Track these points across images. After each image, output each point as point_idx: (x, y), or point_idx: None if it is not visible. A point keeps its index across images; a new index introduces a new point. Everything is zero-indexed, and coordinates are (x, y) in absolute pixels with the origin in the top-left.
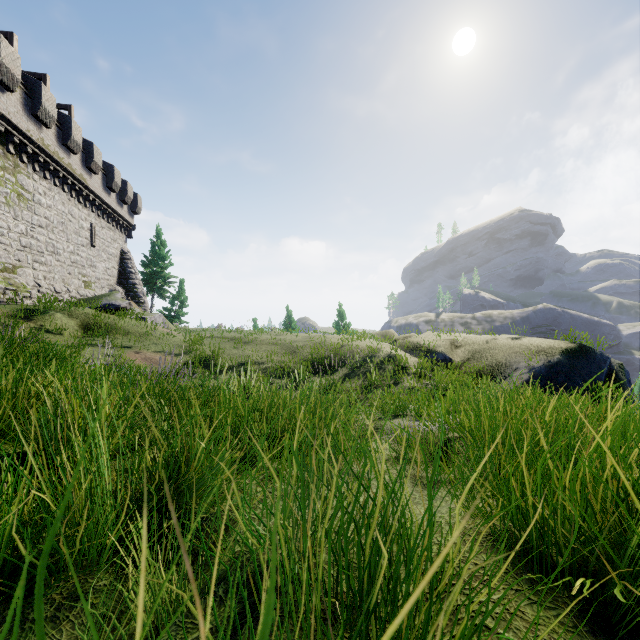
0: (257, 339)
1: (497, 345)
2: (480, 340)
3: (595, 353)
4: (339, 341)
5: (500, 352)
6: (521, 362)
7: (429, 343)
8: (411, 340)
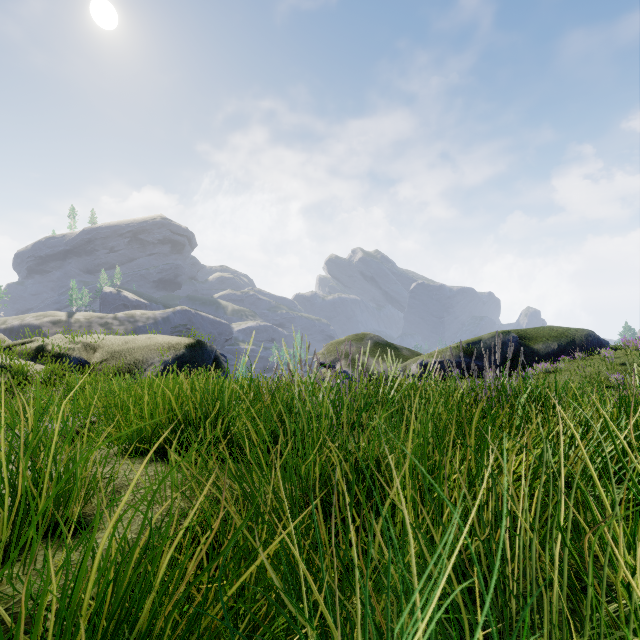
0: None
1: (136, 344)
2: (120, 341)
3: (207, 346)
4: None
5: (139, 351)
6: (156, 358)
7: (60, 347)
8: (34, 345)
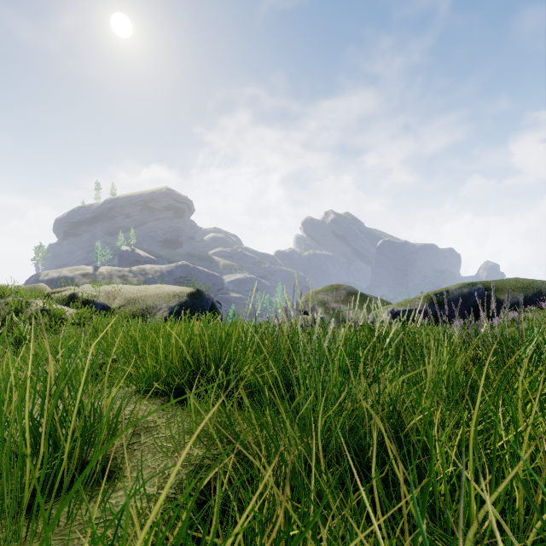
0: None
1: (147, 293)
2: (134, 290)
3: (205, 294)
4: None
5: (149, 298)
6: (163, 304)
7: (88, 295)
8: (68, 293)
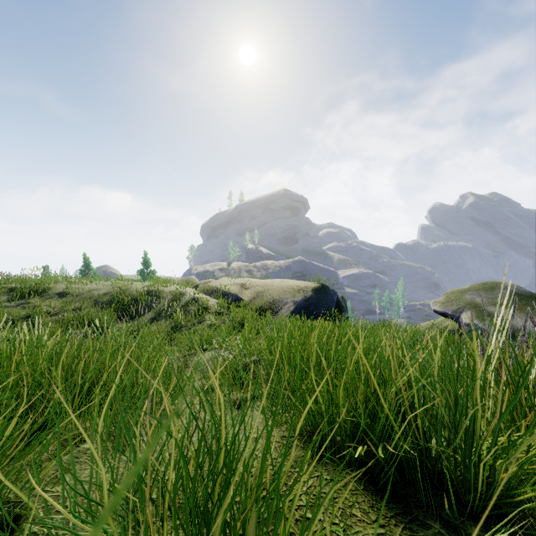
0: (48, 288)
1: (273, 286)
2: (262, 283)
3: (330, 290)
4: (145, 287)
5: (275, 291)
6: (289, 298)
7: (225, 287)
8: (211, 285)
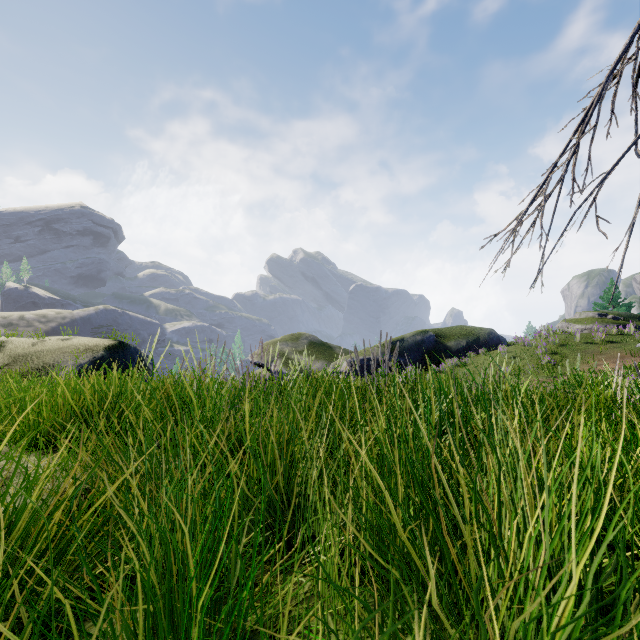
0: None
1: (46, 347)
2: (26, 343)
3: (131, 347)
4: None
5: (49, 354)
6: (70, 361)
7: None
8: None
